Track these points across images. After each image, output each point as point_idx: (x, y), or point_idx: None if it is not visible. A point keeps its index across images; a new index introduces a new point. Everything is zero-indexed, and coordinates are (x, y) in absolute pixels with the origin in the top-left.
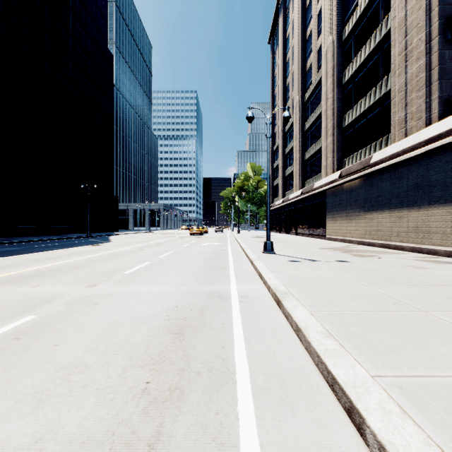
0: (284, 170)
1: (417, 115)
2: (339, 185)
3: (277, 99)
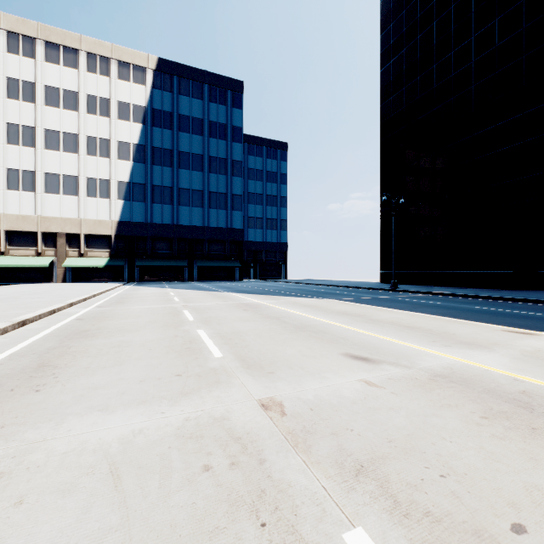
0: None
1: None
2: None
3: None
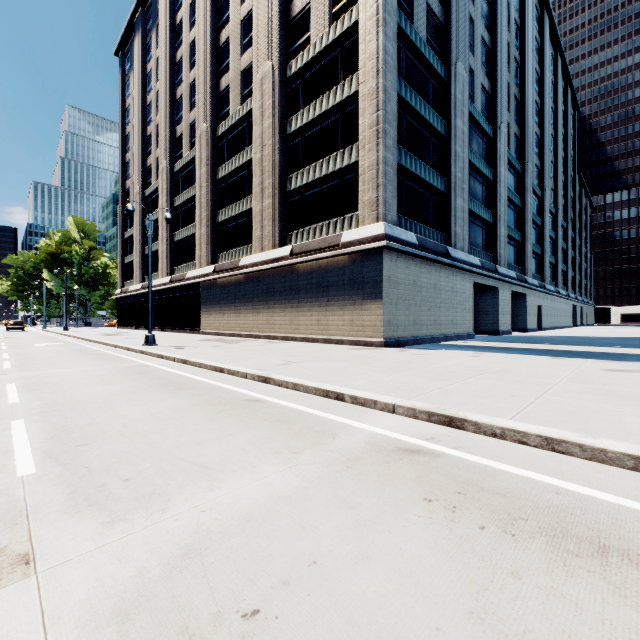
0: (144, 246)
1: (268, 238)
2: (214, 279)
3: (131, 143)
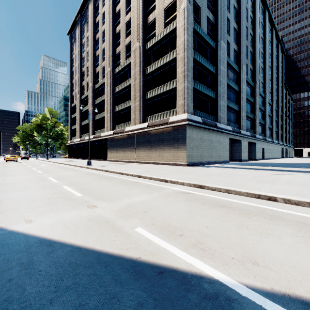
0: (81, 121)
1: (137, 119)
2: (113, 137)
3: (75, 75)
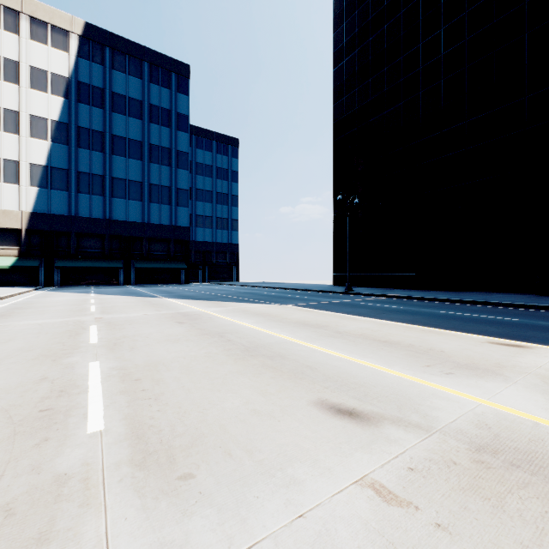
0: None
1: None
2: None
3: None
